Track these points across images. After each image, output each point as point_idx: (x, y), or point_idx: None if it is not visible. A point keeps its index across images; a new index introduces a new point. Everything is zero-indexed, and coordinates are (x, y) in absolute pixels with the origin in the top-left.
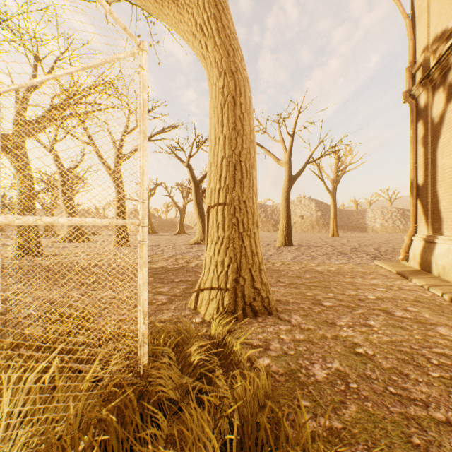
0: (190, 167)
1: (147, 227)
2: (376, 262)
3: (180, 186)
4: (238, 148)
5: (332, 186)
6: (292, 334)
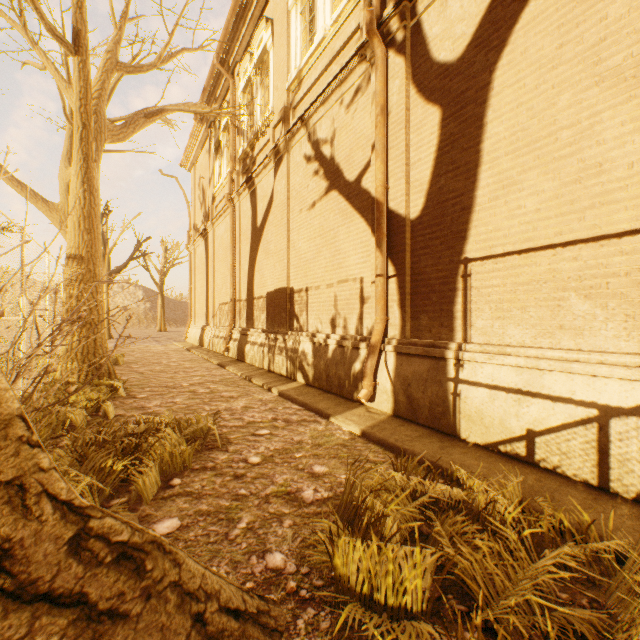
0: None
1: None
2: (174, 343)
3: None
4: None
5: (160, 277)
6: None
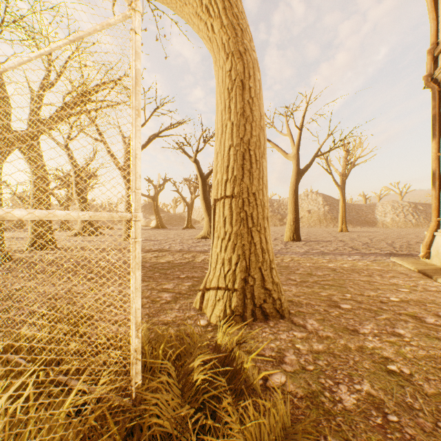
0: (197, 162)
1: (157, 221)
2: (392, 259)
3: (188, 181)
4: (247, 136)
5: (340, 179)
6: (309, 343)
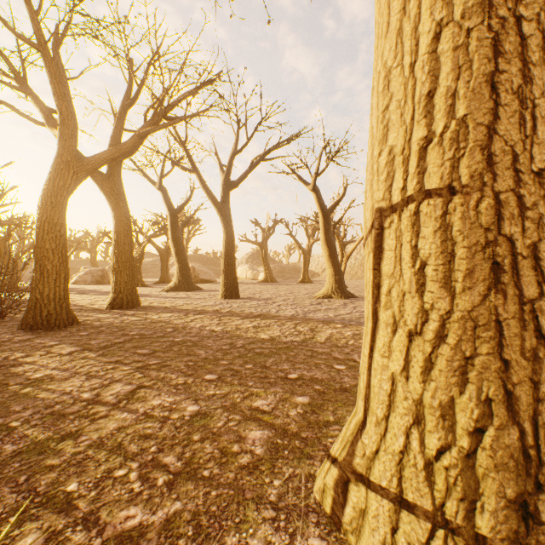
0: (316, 190)
1: (265, 273)
2: None
3: (304, 221)
4: None
5: None
6: None
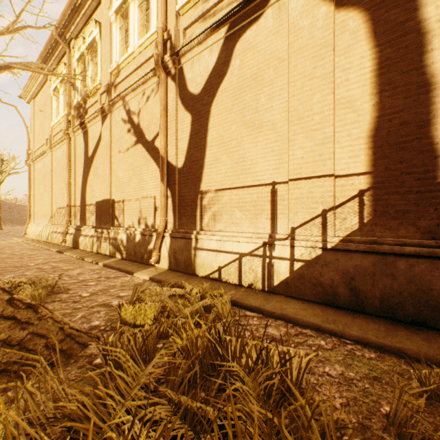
0: None
1: None
2: (13, 238)
3: None
4: None
5: None
6: None
